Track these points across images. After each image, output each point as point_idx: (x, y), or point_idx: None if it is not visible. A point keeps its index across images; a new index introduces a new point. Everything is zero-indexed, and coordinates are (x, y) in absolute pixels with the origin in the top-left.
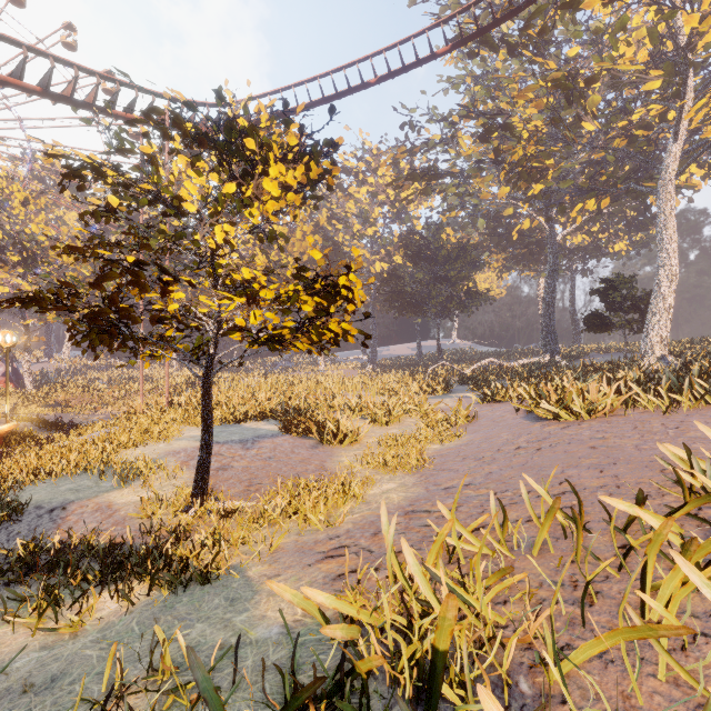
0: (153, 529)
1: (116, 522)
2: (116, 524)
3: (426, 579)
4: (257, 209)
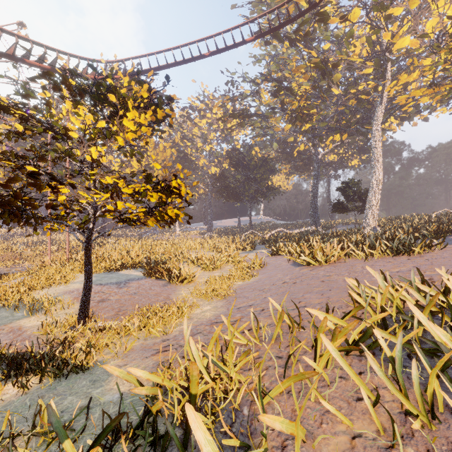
0: (49, 342)
1: (23, 339)
2: (23, 340)
3: (200, 358)
4: (121, 136)
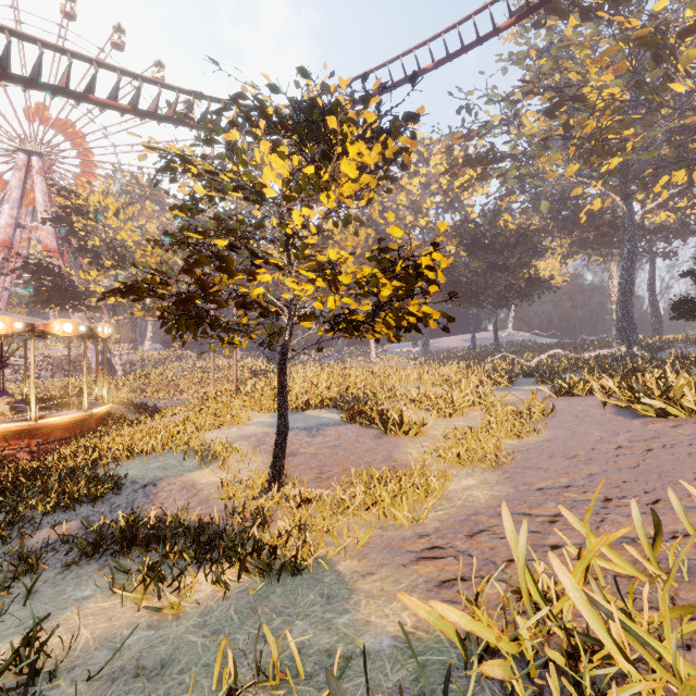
0: (236, 511)
1: (200, 501)
2: (201, 503)
3: (593, 609)
4: (332, 192)
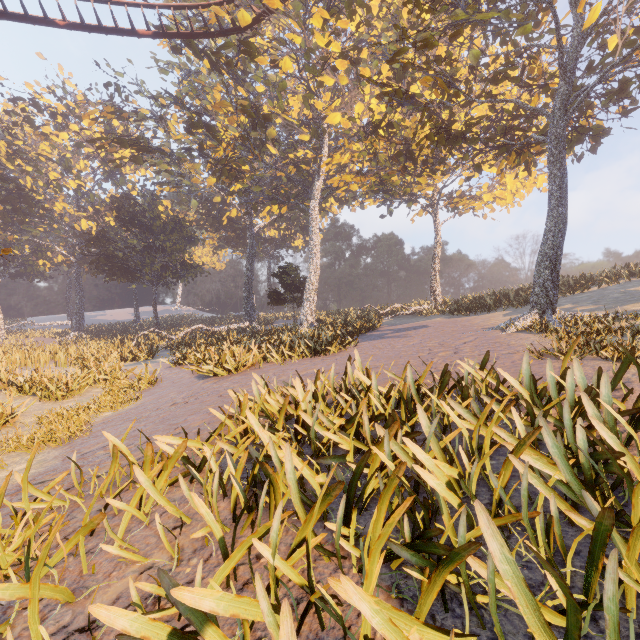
0: None
1: None
2: None
3: None
4: None
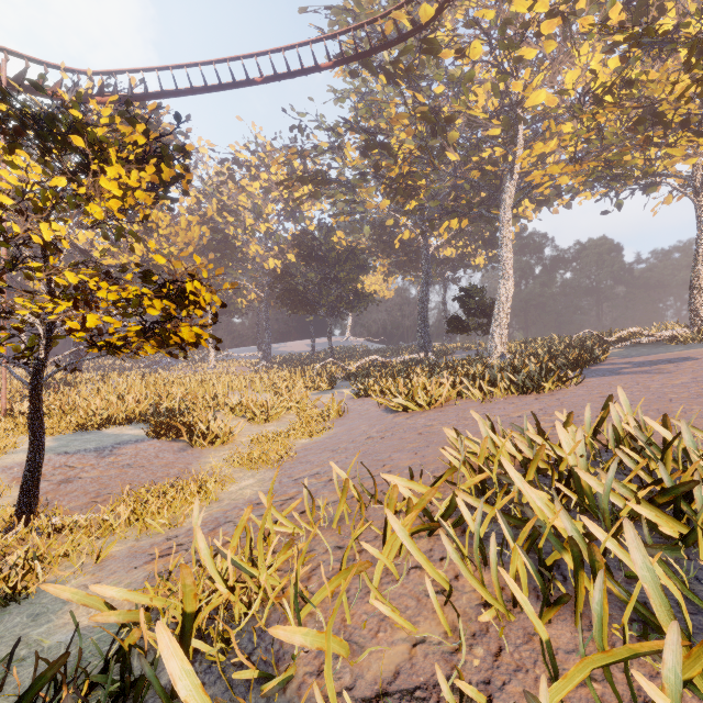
0: None
1: None
2: None
3: (212, 559)
4: (97, 206)
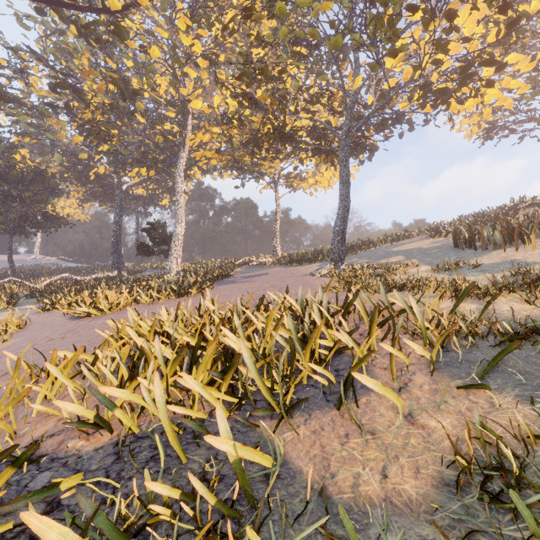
0: None
1: None
2: None
3: None
4: None
